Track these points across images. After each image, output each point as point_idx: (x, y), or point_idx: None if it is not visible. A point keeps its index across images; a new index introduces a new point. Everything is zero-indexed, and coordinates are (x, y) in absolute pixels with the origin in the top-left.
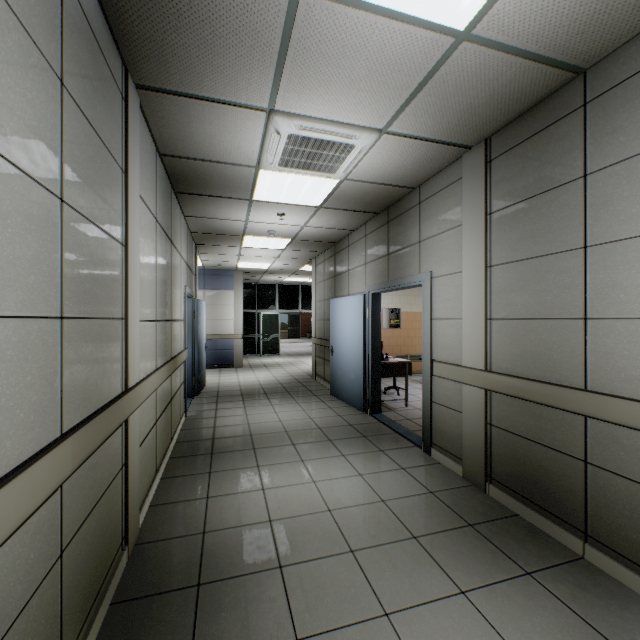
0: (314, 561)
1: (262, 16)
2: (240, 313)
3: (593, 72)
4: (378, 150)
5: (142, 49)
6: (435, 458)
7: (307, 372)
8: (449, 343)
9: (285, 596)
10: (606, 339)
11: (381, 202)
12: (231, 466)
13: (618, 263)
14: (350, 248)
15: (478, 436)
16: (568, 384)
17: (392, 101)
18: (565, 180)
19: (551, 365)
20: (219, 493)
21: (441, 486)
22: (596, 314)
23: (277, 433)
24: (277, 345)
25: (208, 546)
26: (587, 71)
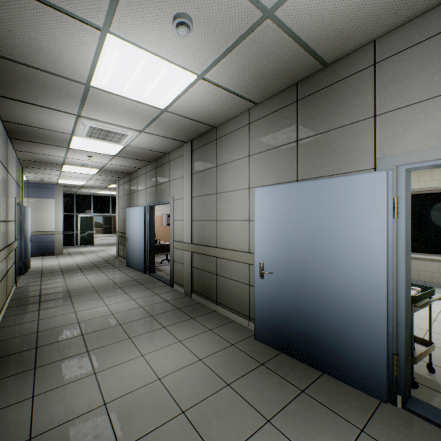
0: (101, 330)
1: (72, 89)
2: (60, 215)
3: (218, 128)
4: (142, 137)
5: (1, 84)
6: (175, 288)
7: (113, 255)
8: (180, 232)
9: (84, 342)
10: (221, 228)
11: (151, 157)
12: (54, 306)
13: (223, 200)
14: (138, 178)
15: (189, 273)
16: (213, 246)
17: (142, 122)
18: (212, 166)
19: (209, 239)
20: (46, 317)
21: (172, 298)
22: (219, 219)
23: (87, 288)
24: (92, 238)
25: (41, 336)
26: (217, 127)
